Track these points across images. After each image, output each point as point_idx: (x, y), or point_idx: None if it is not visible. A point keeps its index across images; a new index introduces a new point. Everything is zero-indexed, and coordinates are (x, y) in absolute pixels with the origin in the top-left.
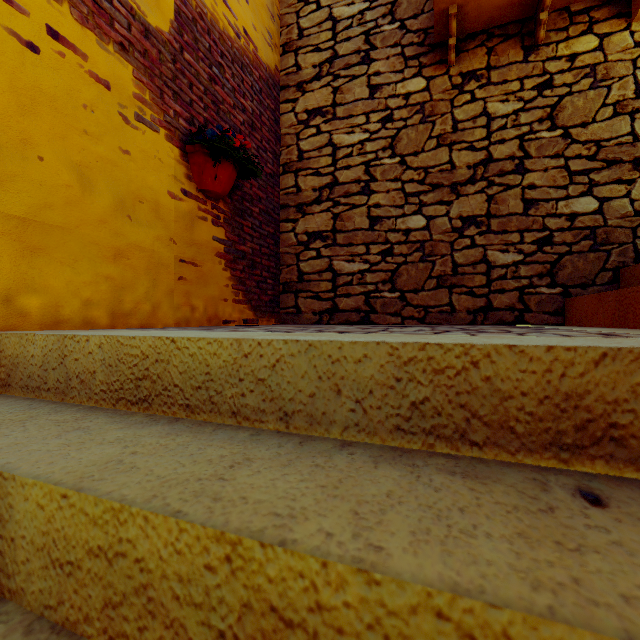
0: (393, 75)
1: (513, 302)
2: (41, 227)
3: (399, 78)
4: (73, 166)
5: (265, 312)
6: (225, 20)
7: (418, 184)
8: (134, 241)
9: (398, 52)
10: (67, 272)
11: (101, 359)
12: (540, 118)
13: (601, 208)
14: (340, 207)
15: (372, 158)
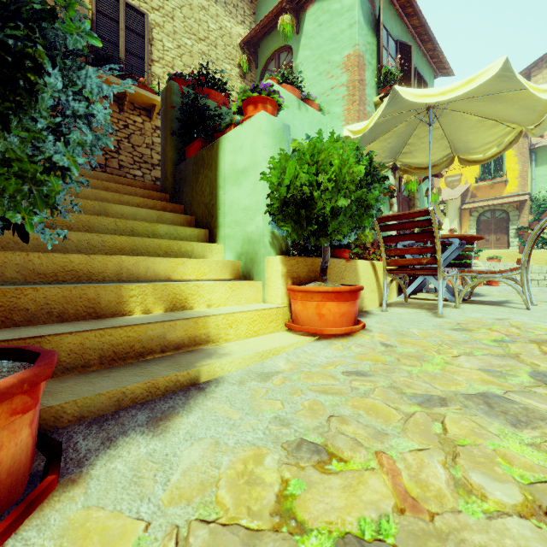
0: None
1: None
2: None
3: None
4: None
5: None
6: None
7: None
8: None
9: None
10: None
11: None
12: (125, 137)
13: (143, 176)
14: None
15: None
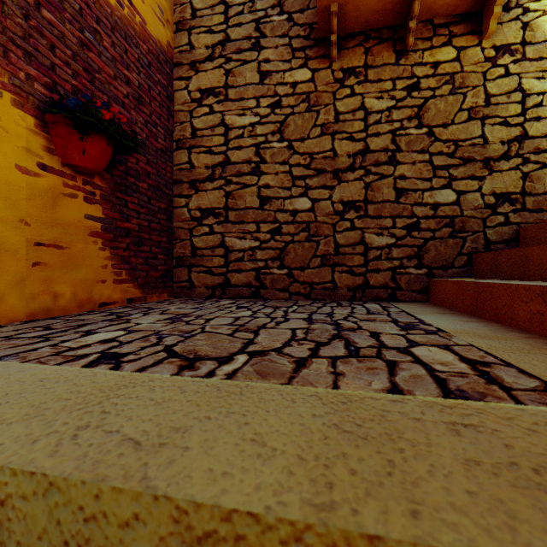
0: (281, 64)
1: (387, 281)
2: None
3: (287, 67)
4: None
5: (155, 288)
6: None
7: (304, 168)
8: None
9: (286, 42)
10: None
11: None
12: (409, 116)
13: (458, 200)
14: (232, 186)
15: (262, 141)
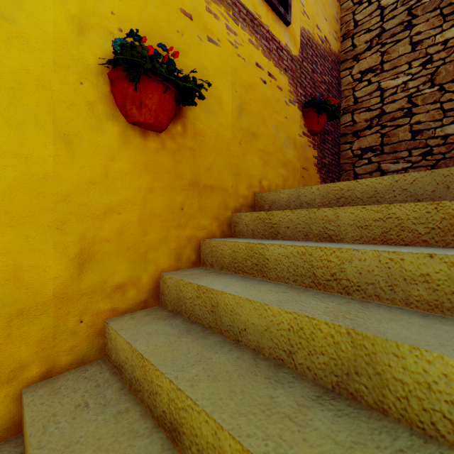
0: (432, 31)
1: None
2: (266, 153)
3: (438, 31)
4: (273, 127)
5: None
6: (317, 36)
7: None
8: (288, 158)
9: (437, 14)
10: (272, 172)
11: (318, 194)
12: None
13: None
14: (386, 128)
15: (413, 91)
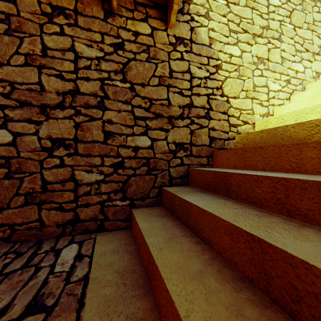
0: None
1: (96, 213)
2: None
3: None
4: None
5: None
6: None
7: (3, 97)
8: None
9: None
10: None
11: None
12: (116, 70)
13: (152, 145)
14: None
15: None
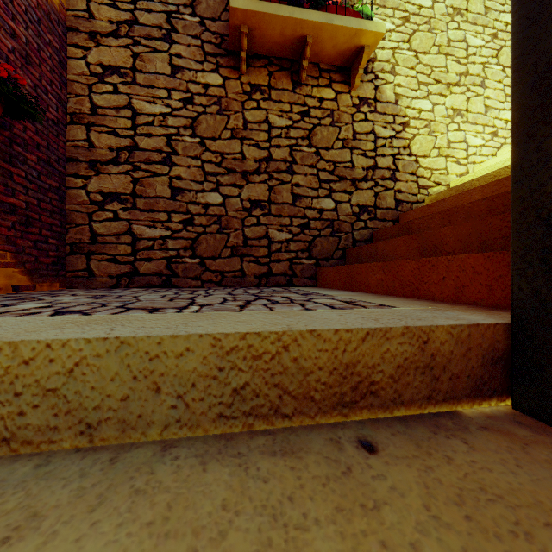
0: (194, 63)
1: (286, 269)
2: None
3: (199, 68)
4: None
5: (46, 276)
6: None
7: (216, 166)
8: None
9: (198, 44)
10: None
11: None
12: (302, 136)
13: (336, 207)
14: (141, 172)
15: (174, 132)
